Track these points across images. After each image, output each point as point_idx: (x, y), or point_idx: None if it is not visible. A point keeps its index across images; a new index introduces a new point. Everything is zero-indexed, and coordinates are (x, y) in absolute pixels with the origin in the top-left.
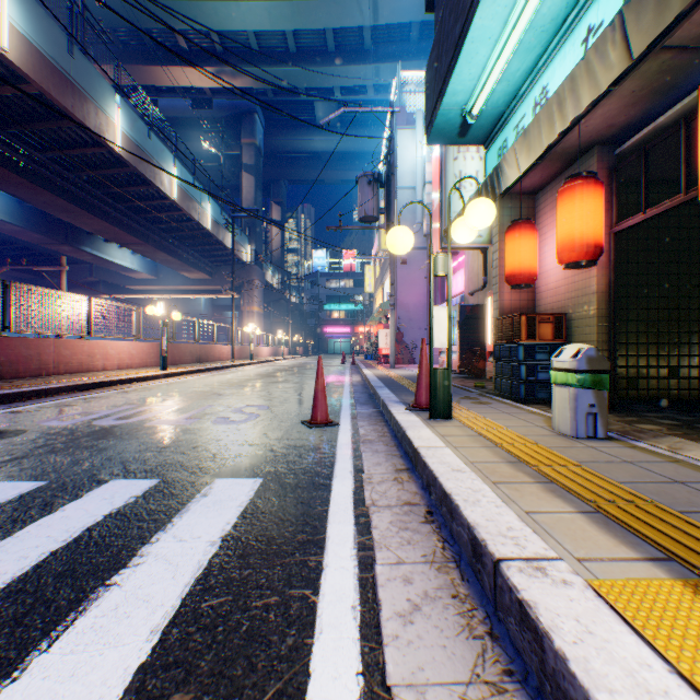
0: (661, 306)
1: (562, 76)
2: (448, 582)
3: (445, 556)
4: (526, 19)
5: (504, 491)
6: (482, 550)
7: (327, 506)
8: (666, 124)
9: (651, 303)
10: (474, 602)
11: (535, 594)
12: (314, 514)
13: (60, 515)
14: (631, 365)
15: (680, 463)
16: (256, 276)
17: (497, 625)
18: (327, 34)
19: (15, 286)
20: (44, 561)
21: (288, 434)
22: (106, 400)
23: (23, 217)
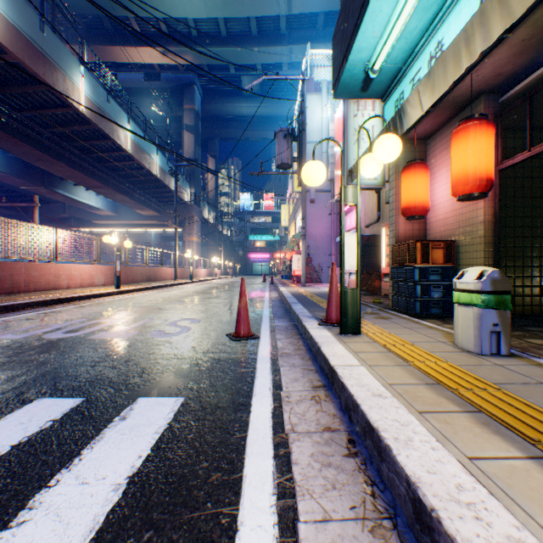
0: (534, 235)
1: (458, 28)
2: None
3: (377, 508)
4: None
5: (435, 425)
6: (434, 525)
7: (245, 433)
8: None
9: (526, 232)
10: None
11: None
12: (231, 443)
13: None
14: None
15: None
16: (195, 213)
17: None
18: (251, 21)
19: None
20: None
21: (213, 347)
22: (63, 314)
23: (7, 165)
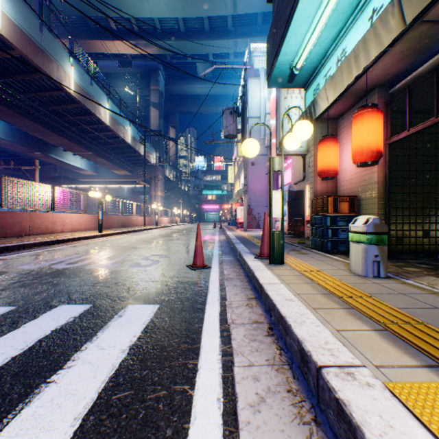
0: (418, 191)
1: (356, 41)
2: (284, 380)
3: (282, 360)
4: (332, 4)
5: (321, 315)
6: (308, 359)
7: (202, 324)
8: (423, 72)
9: (411, 189)
10: (302, 395)
11: (348, 394)
12: (193, 329)
13: (22, 330)
14: (399, 229)
15: (437, 294)
16: (159, 172)
17: (319, 413)
18: (204, 20)
19: (5, 178)
20: (6, 364)
21: (177, 274)
22: (62, 252)
23: (12, 135)
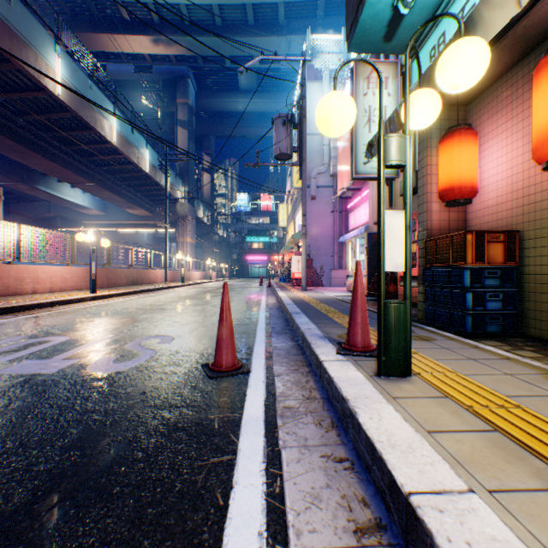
0: None
1: None
2: None
3: None
4: None
5: None
6: None
7: None
8: None
9: None
10: None
11: None
12: None
13: None
14: None
15: None
16: (189, 212)
17: None
18: (247, 9)
19: None
20: None
21: (175, 394)
22: None
23: None
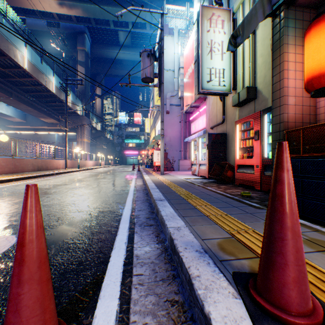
0: None
1: None
2: None
3: None
4: None
5: None
6: None
7: None
8: None
9: None
10: None
11: None
12: None
13: None
14: None
15: None
16: (85, 122)
17: None
18: None
19: None
20: None
21: None
22: None
23: None
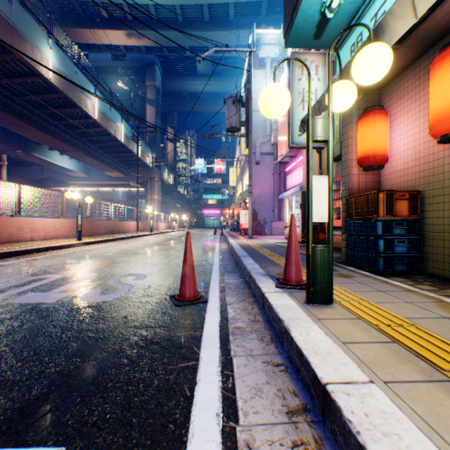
0: None
1: None
2: None
3: None
4: None
5: None
6: None
7: None
8: None
9: None
10: None
11: None
12: None
13: None
14: None
15: None
16: (156, 175)
17: None
18: (204, 8)
19: None
20: None
21: (150, 318)
22: (7, 269)
23: None
